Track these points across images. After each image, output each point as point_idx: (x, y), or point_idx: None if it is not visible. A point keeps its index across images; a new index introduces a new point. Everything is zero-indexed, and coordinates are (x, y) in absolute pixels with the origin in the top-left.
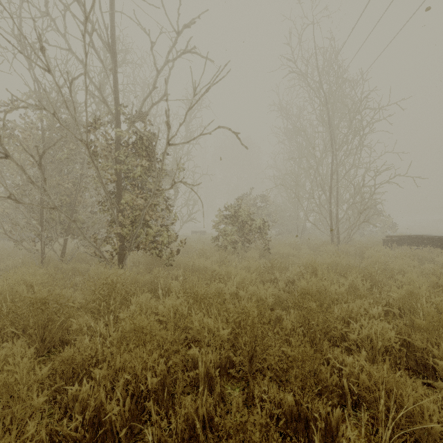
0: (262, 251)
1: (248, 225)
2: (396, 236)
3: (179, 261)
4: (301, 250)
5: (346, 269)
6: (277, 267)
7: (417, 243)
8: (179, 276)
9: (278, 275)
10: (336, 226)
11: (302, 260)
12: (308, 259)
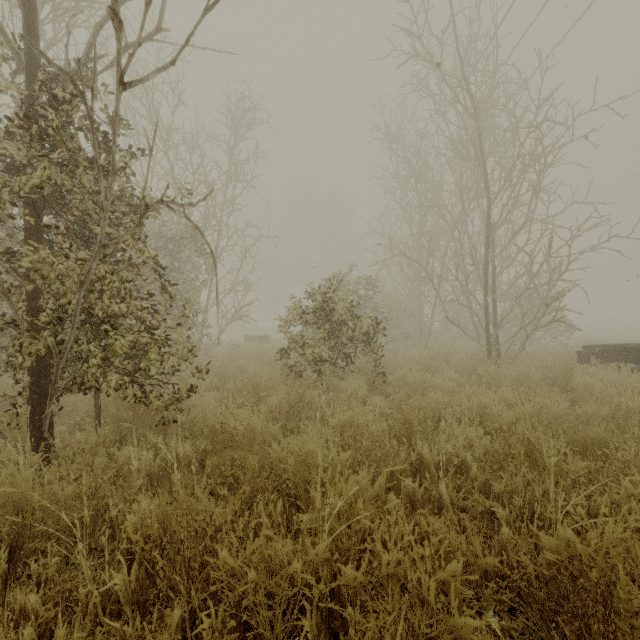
0: (372, 378)
1: (345, 327)
2: (600, 346)
3: (194, 411)
4: (441, 374)
5: (584, 434)
6: (421, 428)
7: (637, 359)
8: (184, 457)
9: (427, 451)
10: (497, 329)
11: (466, 405)
12: (469, 397)
